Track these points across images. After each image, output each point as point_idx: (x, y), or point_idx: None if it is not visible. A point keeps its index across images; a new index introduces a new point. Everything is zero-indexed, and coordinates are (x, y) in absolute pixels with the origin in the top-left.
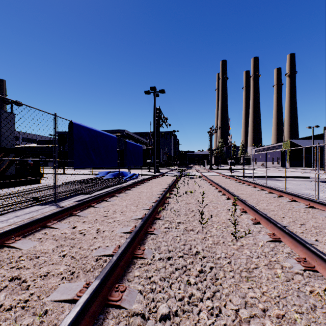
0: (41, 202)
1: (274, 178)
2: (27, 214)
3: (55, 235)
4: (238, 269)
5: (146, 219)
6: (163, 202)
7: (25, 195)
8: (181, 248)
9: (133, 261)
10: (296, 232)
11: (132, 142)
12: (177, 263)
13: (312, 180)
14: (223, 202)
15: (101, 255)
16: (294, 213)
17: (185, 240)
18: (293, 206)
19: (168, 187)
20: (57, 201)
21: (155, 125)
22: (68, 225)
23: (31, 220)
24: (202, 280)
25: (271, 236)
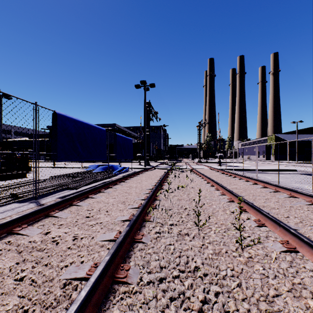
0: (18, 200)
1: (263, 171)
2: (0, 213)
3: (20, 244)
4: (252, 296)
5: (133, 223)
6: (154, 199)
7: (5, 191)
8: (175, 263)
9: (113, 288)
10: (309, 236)
11: (122, 136)
12: (171, 289)
13: (299, 173)
14: (218, 199)
15: (70, 278)
16: (298, 211)
17: (180, 250)
18: (293, 202)
19: (159, 181)
20: (38, 198)
21: (145, 119)
22: (39, 231)
23: None
24: None
25: (285, 244)
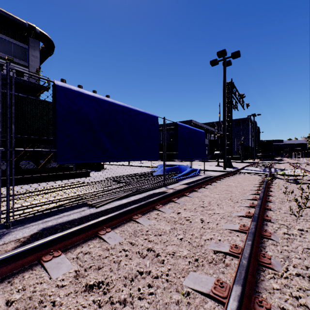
0: None
1: None
2: None
3: None
4: None
5: None
6: None
7: (27, 197)
8: None
9: None
10: None
11: (188, 126)
12: None
13: None
14: None
15: None
16: None
17: None
18: None
19: (252, 226)
20: (24, 222)
21: (224, 104)
22: None
23: None
24: None
25: None
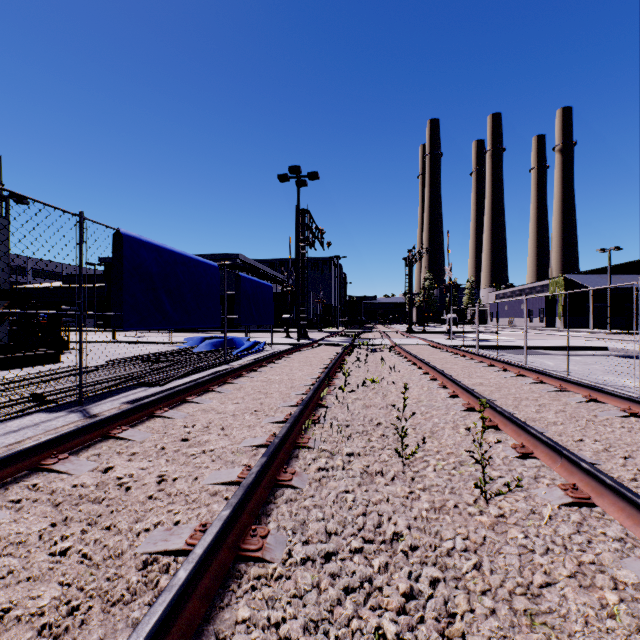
0: (46, 407)
1: (538, 349)
2: (12, 433)
3: (56, 490)
4: (501, 586)
5: (274, 450)
6: (315, 406)
7: (19, 388)
8: (356, 525)
9: (237, 569)
10: (619, 477)
11: (252, 278)
12: (347, 571)
13: (613, 354)
14: (443, 405)
15: (156, 552)
16: (602, 429)
17: (366, 502)
18: (594, 412)
19: (326, 370)
20: (86, 403)
21: (298, 244)
22: (92, 465)
23: (1, 455)
24: (415, 627)
25: (569, 491)
